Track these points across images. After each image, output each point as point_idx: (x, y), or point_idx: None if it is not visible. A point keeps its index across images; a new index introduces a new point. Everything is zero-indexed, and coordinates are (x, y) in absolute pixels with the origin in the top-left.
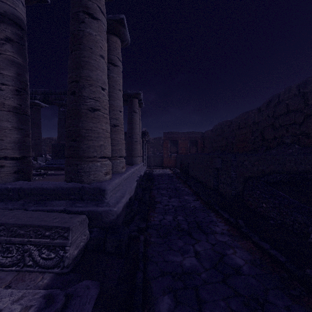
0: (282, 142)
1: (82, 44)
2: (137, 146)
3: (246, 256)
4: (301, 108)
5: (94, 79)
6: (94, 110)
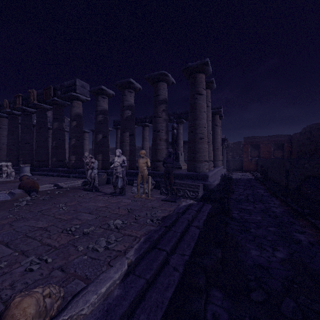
0: None
1: (196, 109)
2: (218, 152)
3: (282, 210)
4: None
5: (201, 124)
6: (201, 139)
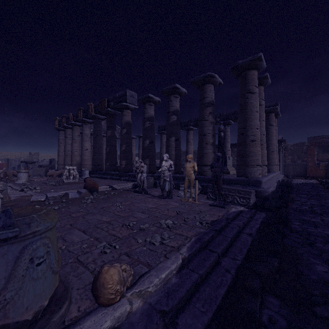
0: None
1: (247, 109)
2: (274, 155)
3: None
4: None
5: (253, 125)
6: (253, 141)
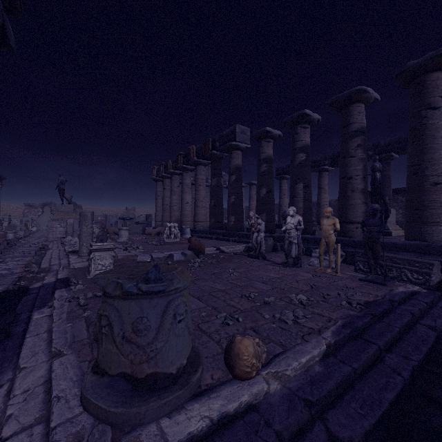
0: None
1: (424, 135)
2: None
3: None
4: None
5: (436, 159)
6: (435, 184)
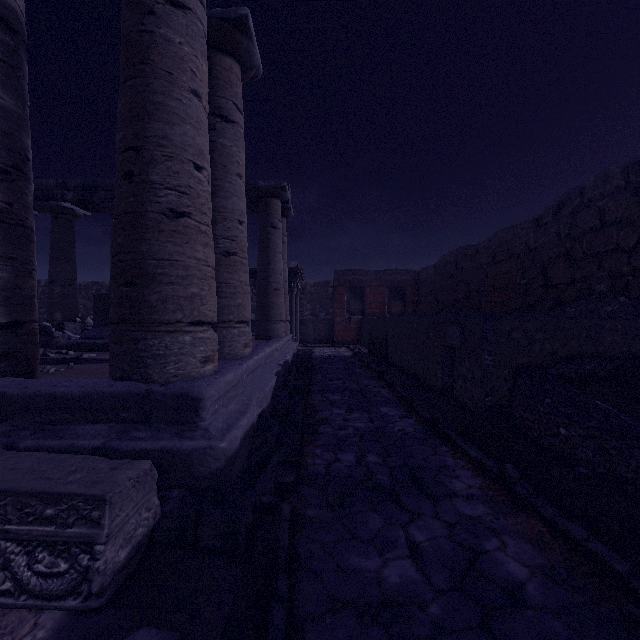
0: (590, 290)
1: (149, 63)
2: (279, 298)
3: (531, 556)
4: (632, 217)
5: (178, 144)
6: (177, 216)
